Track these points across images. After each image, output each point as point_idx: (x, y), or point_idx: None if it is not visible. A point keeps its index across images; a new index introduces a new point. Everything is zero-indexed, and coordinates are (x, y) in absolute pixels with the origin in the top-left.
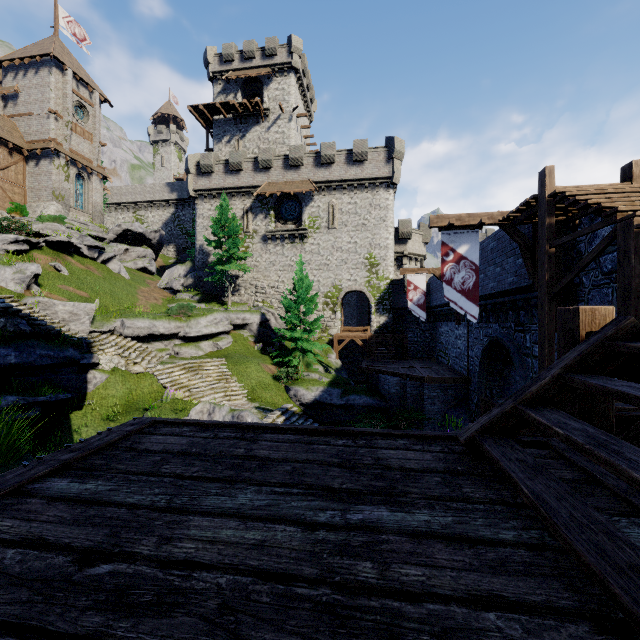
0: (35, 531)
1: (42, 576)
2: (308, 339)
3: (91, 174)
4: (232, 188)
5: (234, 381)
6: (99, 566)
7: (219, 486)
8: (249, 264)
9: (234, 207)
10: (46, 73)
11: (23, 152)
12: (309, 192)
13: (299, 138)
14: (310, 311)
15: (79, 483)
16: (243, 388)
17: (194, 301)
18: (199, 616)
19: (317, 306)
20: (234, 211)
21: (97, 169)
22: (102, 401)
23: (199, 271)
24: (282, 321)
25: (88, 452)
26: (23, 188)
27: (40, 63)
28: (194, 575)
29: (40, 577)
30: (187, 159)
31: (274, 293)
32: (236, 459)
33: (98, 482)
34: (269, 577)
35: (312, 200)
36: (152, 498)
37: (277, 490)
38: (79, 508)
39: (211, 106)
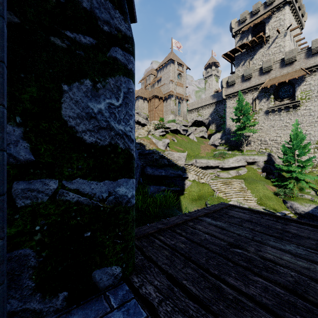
0: (209, 232)
1: (219, 245)
2: (301, 172)
3: (182, 100)
4: (245, 89)
5: (249, 192)
6: (236, 249)
7: (274, 238)
8: (256, 128)
9: (247, 99)
10: (169, 67)
11: (162, 98)
12: (301, 76)
13: (292, 44)
14: (303, 154)
15: (214, 221)
16: (254, 197)
17: (225, 150)
18: (286, 280)
19: (309, 150)
20: (247, 101)
21: (184, 97)
22: (189, 193)
23: (227, 135)
24: (279, 160)
25: (211, 211)
26: (162, 111)
27: (167, 64)
28: (277, 266)
29: (219, 245)
30: (221, 81)
31: (273, 143)
32: (278, 230)
33: (220, 222)
34: (317, 282)
35: (303, 81)
36: (244, 234)
37: (309, 250)
38: (219, 229)
39: (233, 50)
